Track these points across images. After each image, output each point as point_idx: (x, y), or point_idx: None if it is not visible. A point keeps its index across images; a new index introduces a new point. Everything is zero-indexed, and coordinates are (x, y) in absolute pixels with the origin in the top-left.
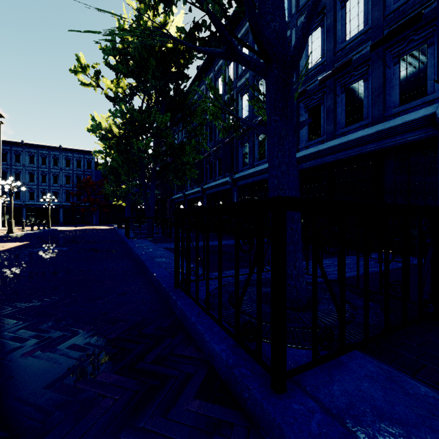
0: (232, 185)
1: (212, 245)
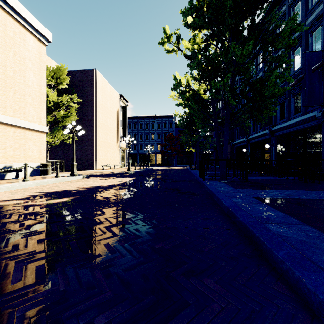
0: (321, 120)
1: None
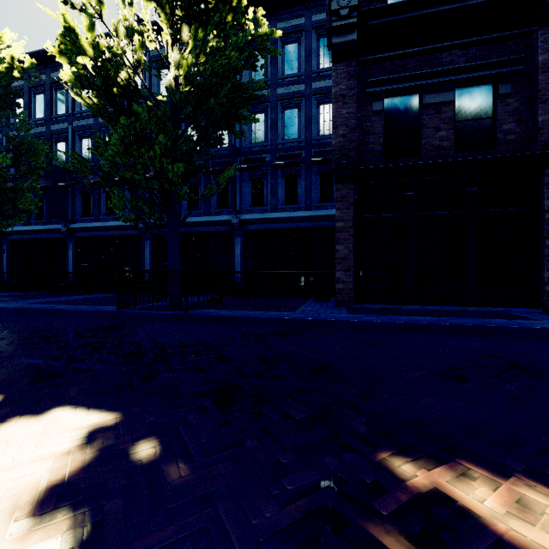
0: (66, 235)
1: (77, 299)
